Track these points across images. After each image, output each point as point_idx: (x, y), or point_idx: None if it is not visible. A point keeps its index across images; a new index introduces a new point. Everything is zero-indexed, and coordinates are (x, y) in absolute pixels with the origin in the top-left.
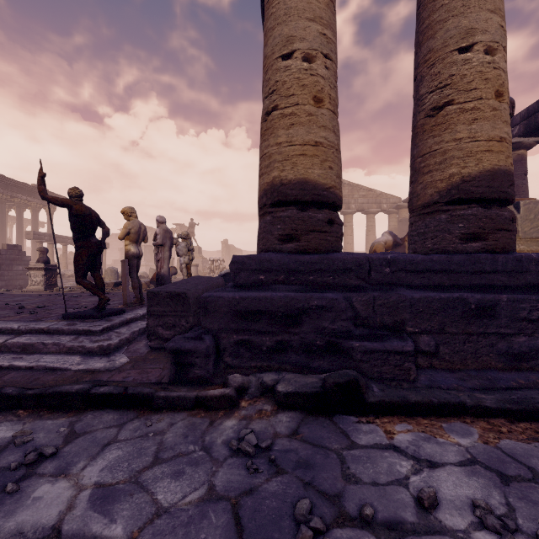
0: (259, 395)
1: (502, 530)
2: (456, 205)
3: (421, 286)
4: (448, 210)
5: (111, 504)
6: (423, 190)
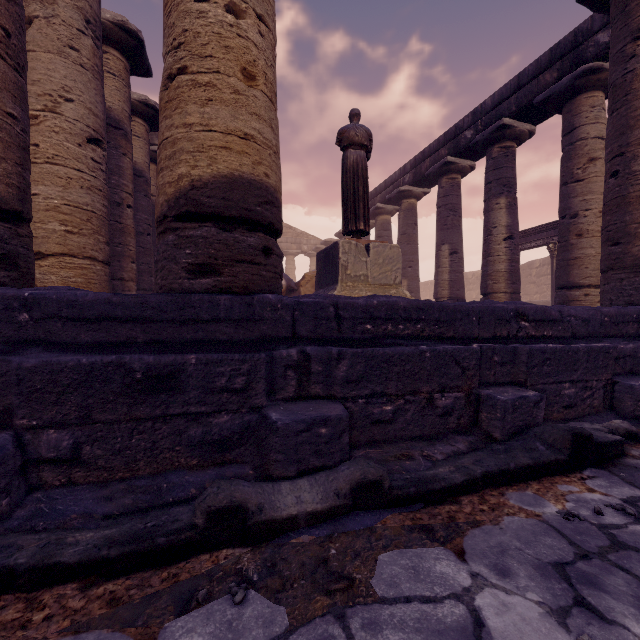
0: None
1: None
2: (187, 222)
3: (96, 344)
4: (177, 228)
5: None
6: (157, 198)
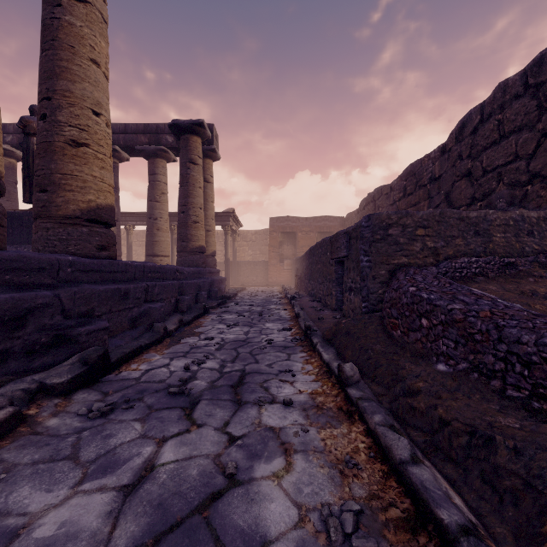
0: (28, 403)
1: (203, 361)
2: (93, 223)
3: (88, 282)
4: (88, 225)
5: (116, 463)
6: (65, 204)
